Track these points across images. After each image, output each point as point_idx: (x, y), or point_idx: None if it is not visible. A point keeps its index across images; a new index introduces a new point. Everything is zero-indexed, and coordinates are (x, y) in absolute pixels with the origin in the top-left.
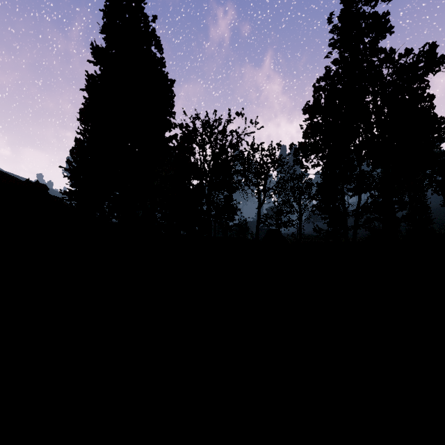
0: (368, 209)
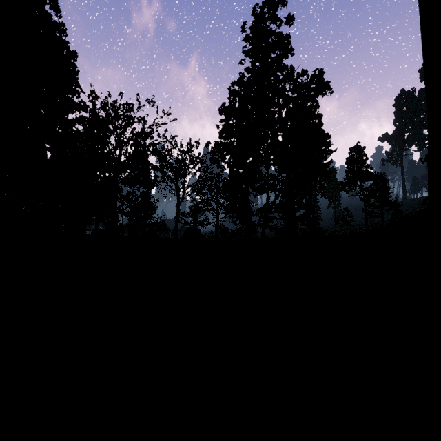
0: (270, 209)
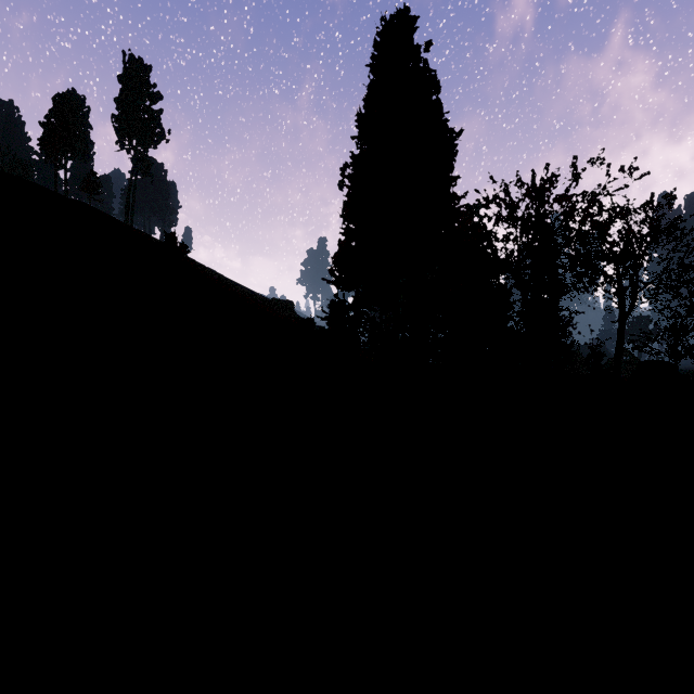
0: None
